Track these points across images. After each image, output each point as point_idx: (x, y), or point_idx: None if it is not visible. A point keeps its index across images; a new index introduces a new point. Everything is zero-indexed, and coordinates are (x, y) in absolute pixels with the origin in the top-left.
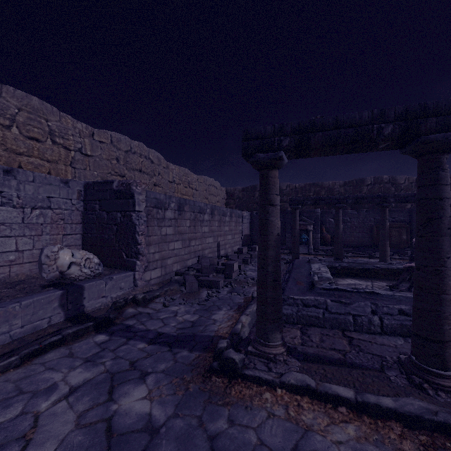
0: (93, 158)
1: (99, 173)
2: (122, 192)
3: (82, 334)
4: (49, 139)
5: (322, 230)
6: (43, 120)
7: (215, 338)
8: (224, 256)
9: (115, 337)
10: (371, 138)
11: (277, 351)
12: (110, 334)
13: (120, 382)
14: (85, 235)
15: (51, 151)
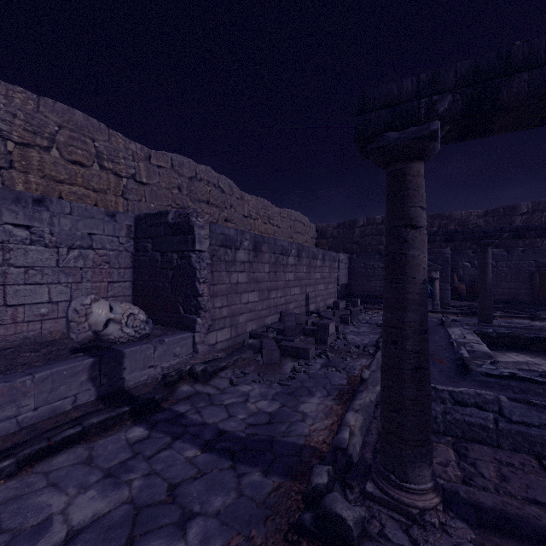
0: (149, 187)
1: (157, 206)
2: (179, 226)
3: (113, 424)
4: (96, 163)
5: (452, 278)
6: (88, 140)
7: (306, 451)
8: (314, 312)
9: (156, 432)
10: None
11: (426, 502)
12: (151, 426)
13: (146, 531)
14: (136, 282)
15: (97, 178)
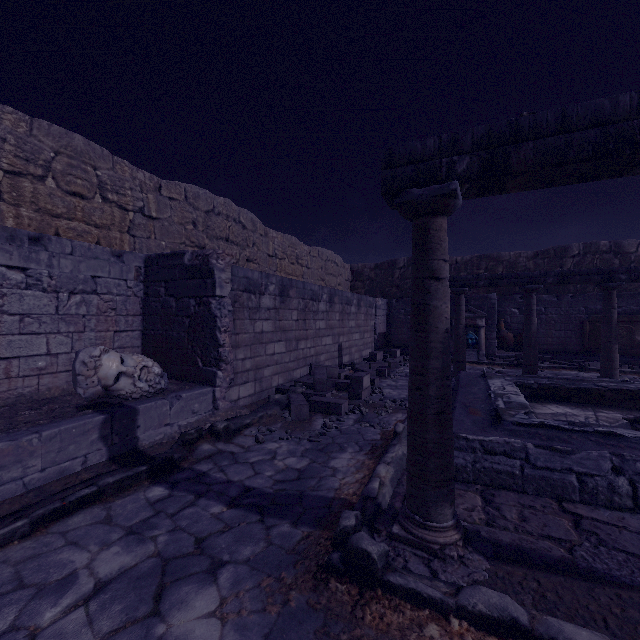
0: (160, 222)
1: (169, 244)
2: (197, 269)
3: (130, 484)
4: (98, 194)
5: (499, 326)
6: (89, 168)
7: (336, 503)
8: (348, 364)
9: (178, 491)
10: (638, 144)
11: (447, 538)
12: (171, 486)
13: (176, 579)
14: (146, 331)
15: (100, 212)
